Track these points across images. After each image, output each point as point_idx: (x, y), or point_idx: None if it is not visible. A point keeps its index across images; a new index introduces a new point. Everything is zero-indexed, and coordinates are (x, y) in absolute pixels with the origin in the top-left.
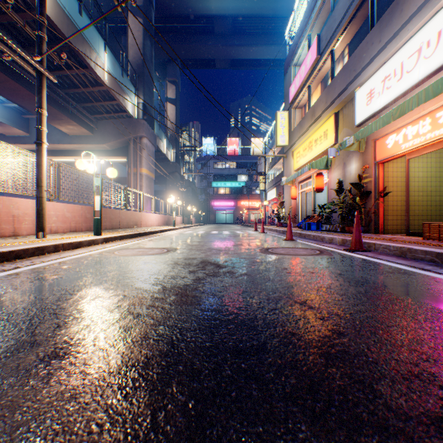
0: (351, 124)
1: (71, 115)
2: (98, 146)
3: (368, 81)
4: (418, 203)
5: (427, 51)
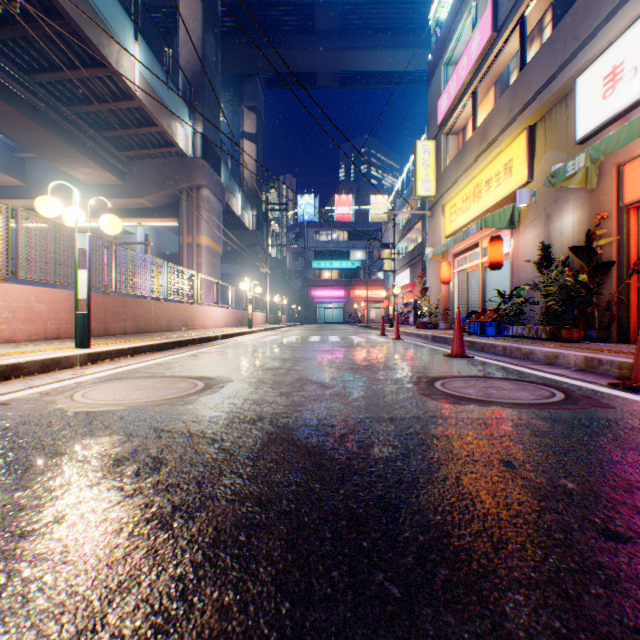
0: (565, 141)
1: (86, 150)
2: (132, 201)
3: (608, 51)
4: None
5: None
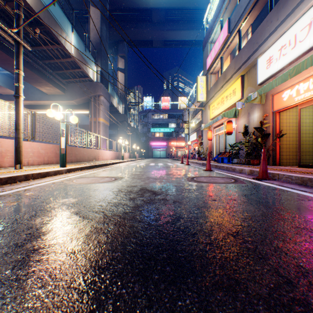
0: (254, 83)
1: (48, 79)
2: (68, 102)
3: (268, 50)
4: (305, 142)
5: None
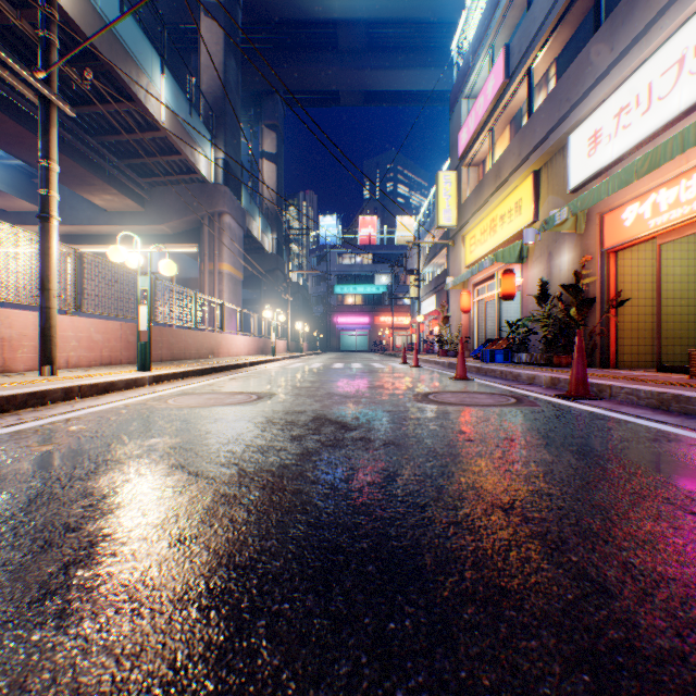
0: (562, 188)
1: (109, 179)
2: (153, 228)
3: (591, 116)
4: (673, 317)
5: (695, 62)
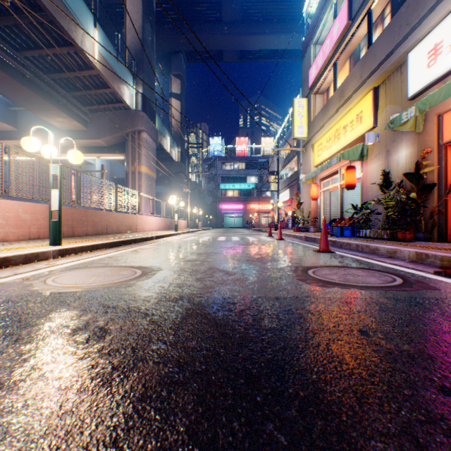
0: (400, 98)
1: (59, 105)
2: (93, 141)
3: (431, 33)
4: None
5: None
